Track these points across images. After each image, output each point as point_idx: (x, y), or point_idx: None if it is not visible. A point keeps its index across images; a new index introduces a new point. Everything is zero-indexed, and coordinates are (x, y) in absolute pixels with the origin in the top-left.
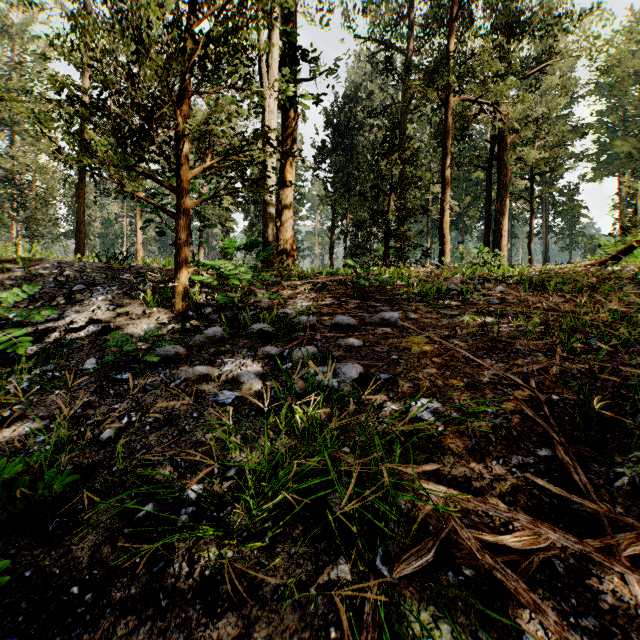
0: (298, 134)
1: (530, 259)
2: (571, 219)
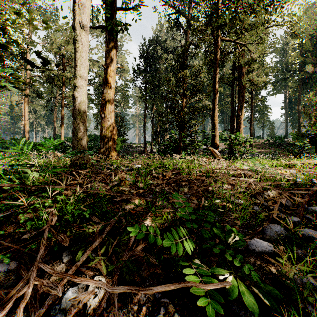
0: (126, 61)
1: (251, 135)
2: (263, 113)
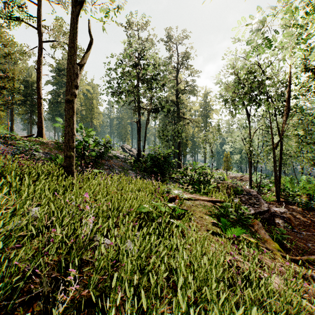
0: None
1: None
2: None
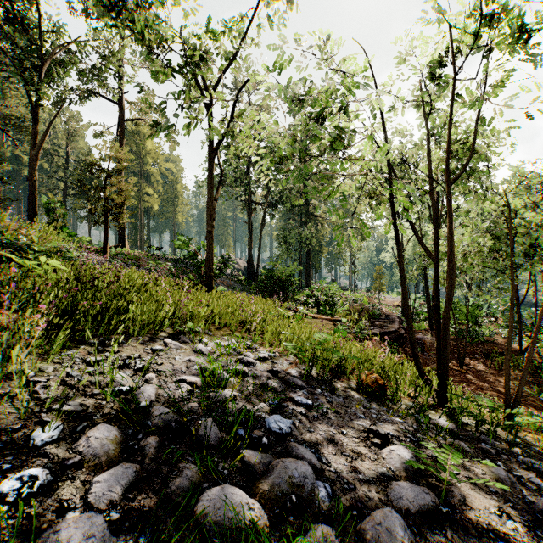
0: None
1: None
2: None
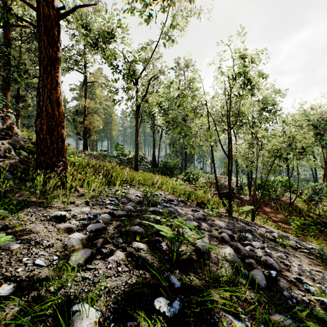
0: None
1: None
2: None
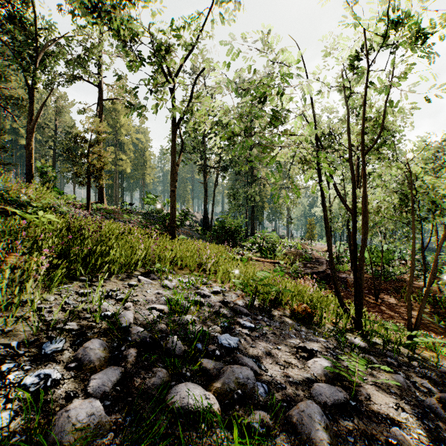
0: None
1: None
2: None
